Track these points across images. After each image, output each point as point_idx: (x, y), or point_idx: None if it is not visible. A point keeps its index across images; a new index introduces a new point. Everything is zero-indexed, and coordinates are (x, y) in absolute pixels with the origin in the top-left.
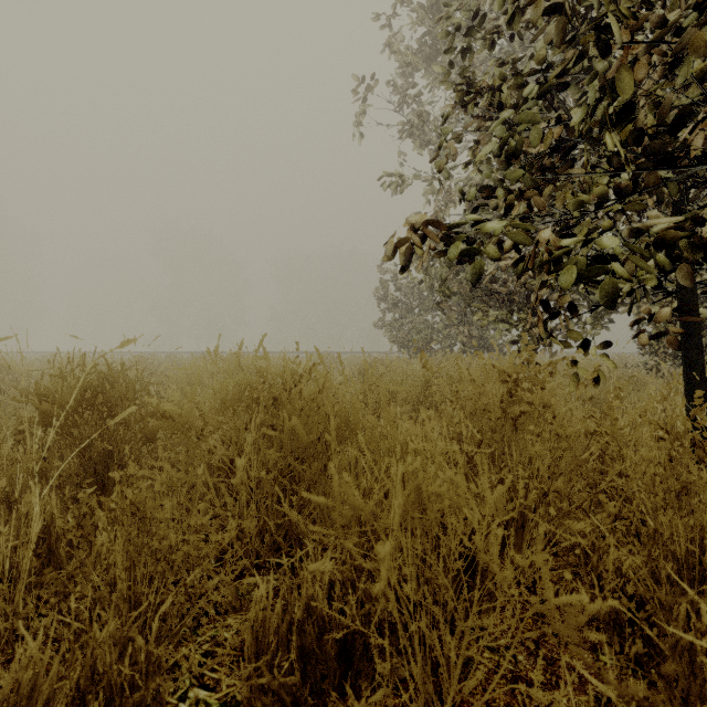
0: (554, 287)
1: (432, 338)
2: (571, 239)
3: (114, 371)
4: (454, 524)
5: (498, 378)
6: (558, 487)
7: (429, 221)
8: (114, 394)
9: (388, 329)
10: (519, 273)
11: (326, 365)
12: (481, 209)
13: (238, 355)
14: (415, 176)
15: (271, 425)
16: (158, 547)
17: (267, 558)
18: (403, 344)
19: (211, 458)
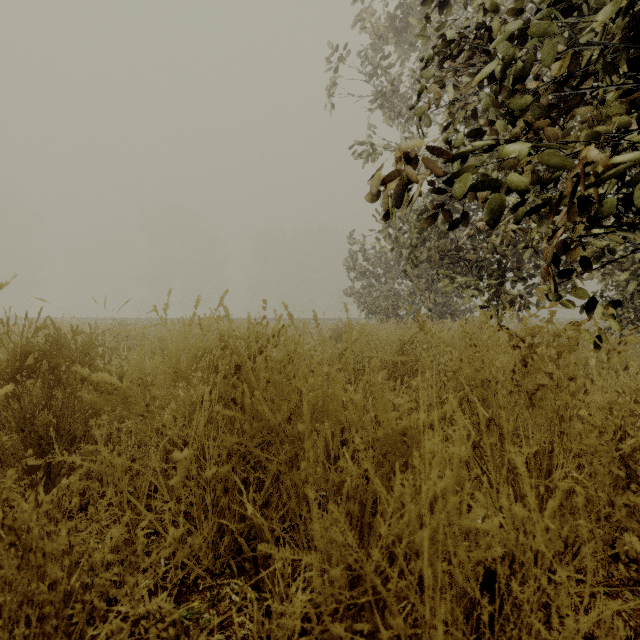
0: (535, 248)
1: (398, 305)
2: (629, 155)
3: (88, 335)
4: (517, 593)
5: (507, 342)
6: (627, 498)
7: (427, 146)
8: (60, 361)
9: (357, 297)
10: (519, 222)
11: (299, 330)
12: (467, 158)
13: (193, 314)
14: (385, 146)
15: (233, 399)
16: (45, 597)
17: (228, 560)
18: (371, 310)
19: (159, 440)
